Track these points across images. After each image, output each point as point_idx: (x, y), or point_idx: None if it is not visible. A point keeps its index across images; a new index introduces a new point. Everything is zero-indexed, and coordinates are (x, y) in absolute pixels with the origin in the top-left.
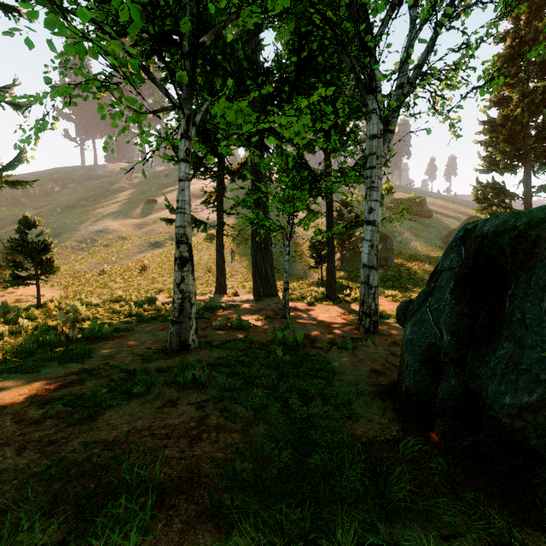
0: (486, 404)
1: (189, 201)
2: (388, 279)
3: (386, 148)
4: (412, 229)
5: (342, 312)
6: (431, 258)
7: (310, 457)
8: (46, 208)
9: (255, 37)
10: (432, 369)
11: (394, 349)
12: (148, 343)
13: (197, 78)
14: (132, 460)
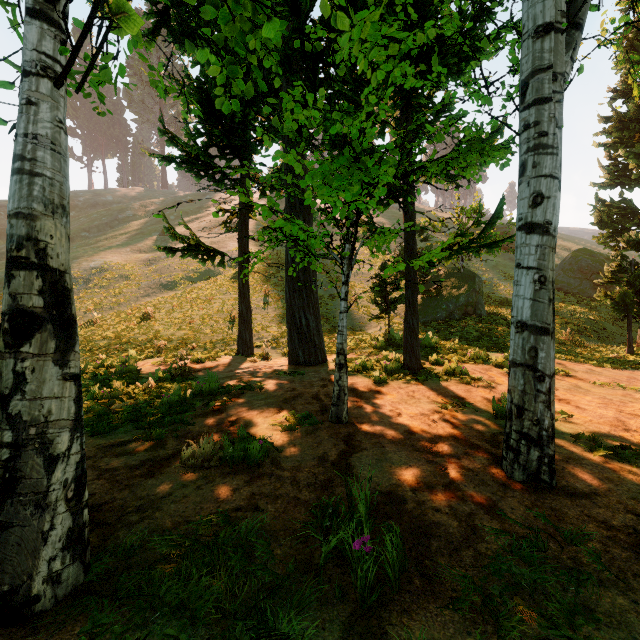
0: None
1: (57, 142)
2: (484, 334)
3: (568, 61)
4: (499, 266)
5: (439, 401)
6: None
7: None
8: None
9: None
10: None
11: None
12: None
13: None
14: None
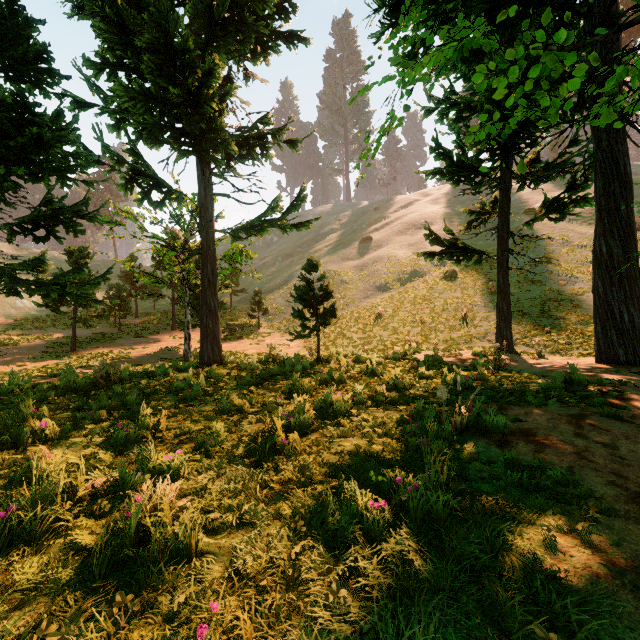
0: None
1: None
2: None
3: None
4: None
5: None
6: None
7: None
8: (270, 258)
9: None
10: None
11: None
12: (633, 466)
13: None
14: None
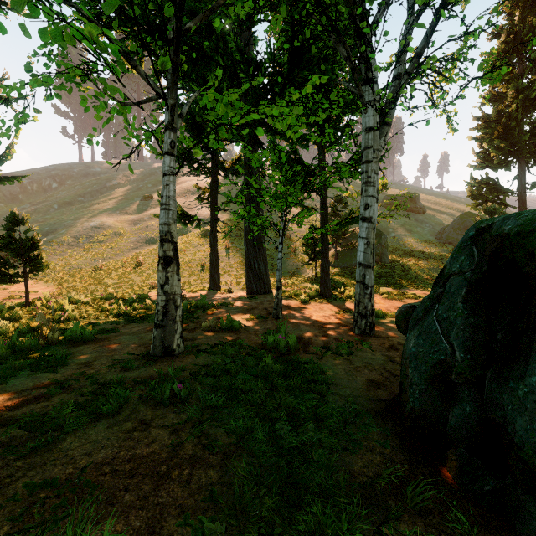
0: (514, 443)
1: (174, 197)
2: (383, 275)
3: (382, 142)
4: (406, 225)
5: (336, 311)
6: (425, 254)
7: (299, 511)
8: (43, 204)
9: (248, 32)
10: (441, 390)
11: (392, 354)
12: (131, 347)
13: (183, 66)
14: (80, 513)
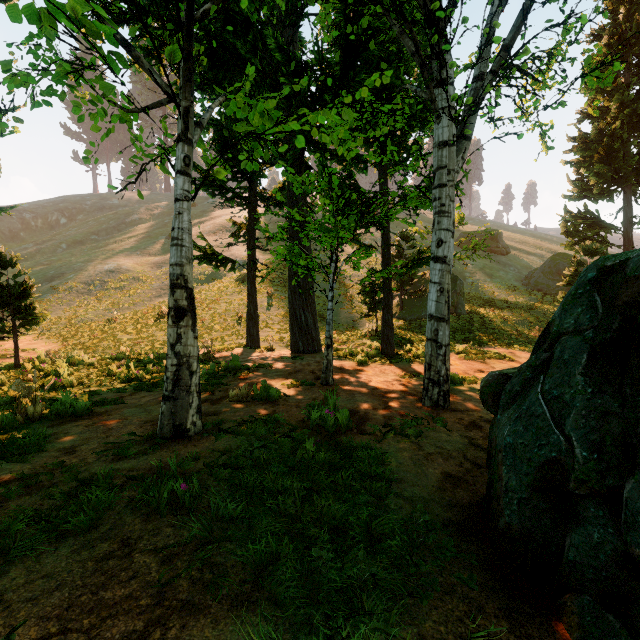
0: None
1: (190, 229)
2: (458, 330)
3: (460, 160)
4: (486, 269)
5: (402, 375)
6: (509, 304)
7: None
8: (49, 244)
9: (293, 29)
10: (552, 503)
11: (474, 435)
12: (134, 424)
13: (201, 59)
14: None
